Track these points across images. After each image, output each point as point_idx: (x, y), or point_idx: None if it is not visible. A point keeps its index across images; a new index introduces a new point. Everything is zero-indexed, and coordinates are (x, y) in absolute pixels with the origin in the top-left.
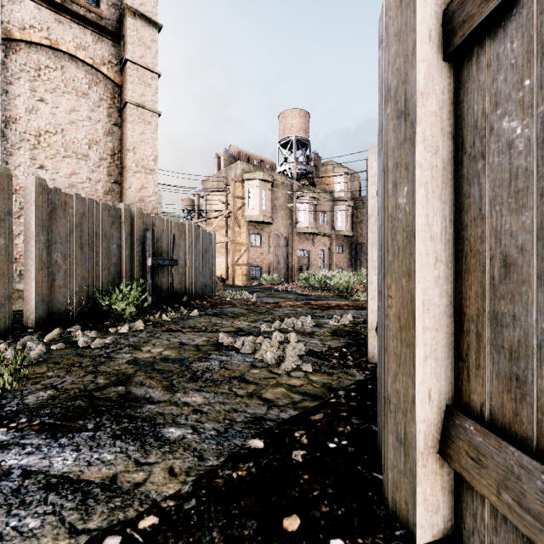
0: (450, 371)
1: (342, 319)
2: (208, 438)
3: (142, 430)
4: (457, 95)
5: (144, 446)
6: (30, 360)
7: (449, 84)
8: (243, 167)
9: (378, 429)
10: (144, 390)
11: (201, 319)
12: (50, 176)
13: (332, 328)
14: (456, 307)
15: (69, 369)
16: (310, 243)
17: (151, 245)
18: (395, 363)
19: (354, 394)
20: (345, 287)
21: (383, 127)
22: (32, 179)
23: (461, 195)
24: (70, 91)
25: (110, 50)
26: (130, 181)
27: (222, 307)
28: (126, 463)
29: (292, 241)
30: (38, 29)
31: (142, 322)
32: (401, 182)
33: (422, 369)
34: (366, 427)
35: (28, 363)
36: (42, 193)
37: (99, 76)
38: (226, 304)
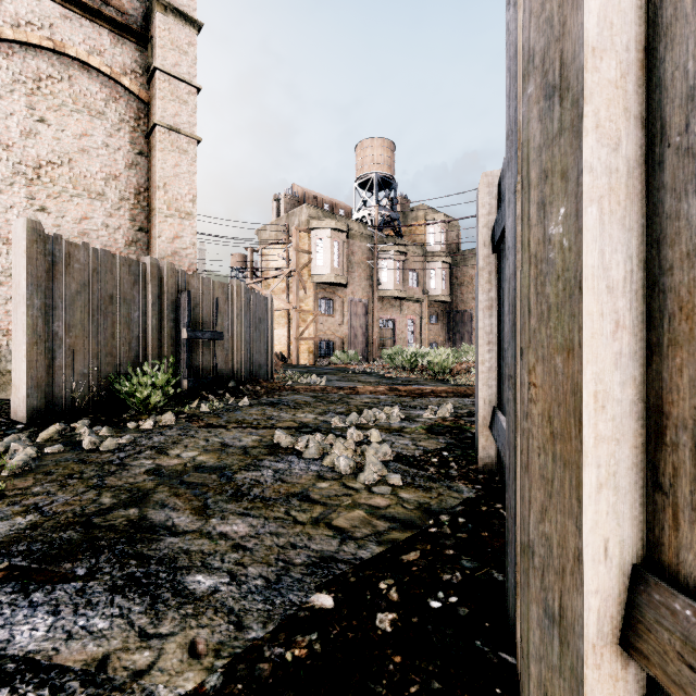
0: (640, 509)
1: (439, 410)
2: (252, 591)
3: (155, 578)
4: (652, 52)
5: (156, 606)
6: (11, 470)
7: (637, 35)
8: (309, 213)
9: (507, 584)
10: (166, 514)
11: (253, 410)
12: (54, 221)
13: (427, 423)
14: (649, 403)
15: (64, 482)
16: (396, 311)
17: (187, 312)
18: (543, 491)
19: (463, 521)
20: (442, 368)
21: (518, 121)
22: (23, 222)
23: (661, 217)
24: (81, 109)
25: (134, 56)
26: (160, 228)
27: (281, 394)
28: (125, 635)
29: (373, 308)
30: (38, 26)
31: (172, 415)
32: (554, 200)
33: (594, 506)
34: (484, 573)
35: (9, 473)
36: (36, 241)
37: (118, 90)
38: (286, 390)
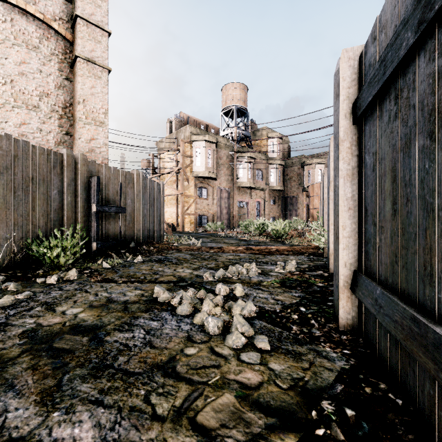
0: None
1: (287, 266)
2: None
3: None
4: None
5: None
6: None
7: None
8: (191, 130)
9: None
10: (4, 403)
11: (144, 266)
12: None
13: (279, 276)
14: None
15: None
16: (248, 196)
17: (96, 191)
18: None
19: (353, 414)
20: (281, 233)
21: None
22: None
23: None
24: (20, 43)
25: (62, 7)
26: (80, 132)
27: (168, 252)
28: None
29: (233, 194)
30: None
31: (75, 271)
32: None
33: None
34: None
35: None
36: None
37: (50, 32)
38: (172, 249)
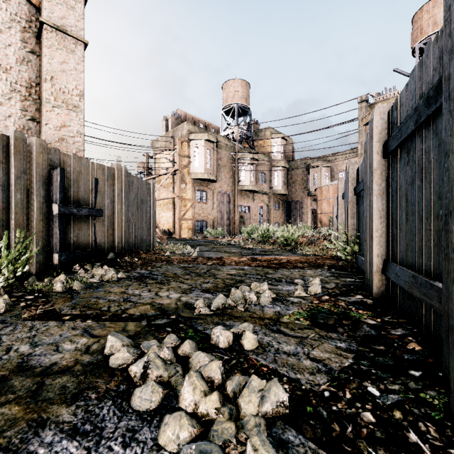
0: None
1: (311, 287)
2: None
3: None
4: None
5: None
6: None
7: None
8: (189, 128)
9: None
10: None
11: (116, 286)
12: None
13: (304, 305)
14: None
15: None
16: (251, 200)
17: (59, 188)
18: None
19: None
20: (290, 241)
21: None
22: None
23: None
24: None
25: None
26: (47, 116)
27: (155, 265)
28: None
29: (235, 198)
30: None
31: (1, 301)
32: None
33: None
34: None
35: None
36: None
37: None
38: (162, 261)
